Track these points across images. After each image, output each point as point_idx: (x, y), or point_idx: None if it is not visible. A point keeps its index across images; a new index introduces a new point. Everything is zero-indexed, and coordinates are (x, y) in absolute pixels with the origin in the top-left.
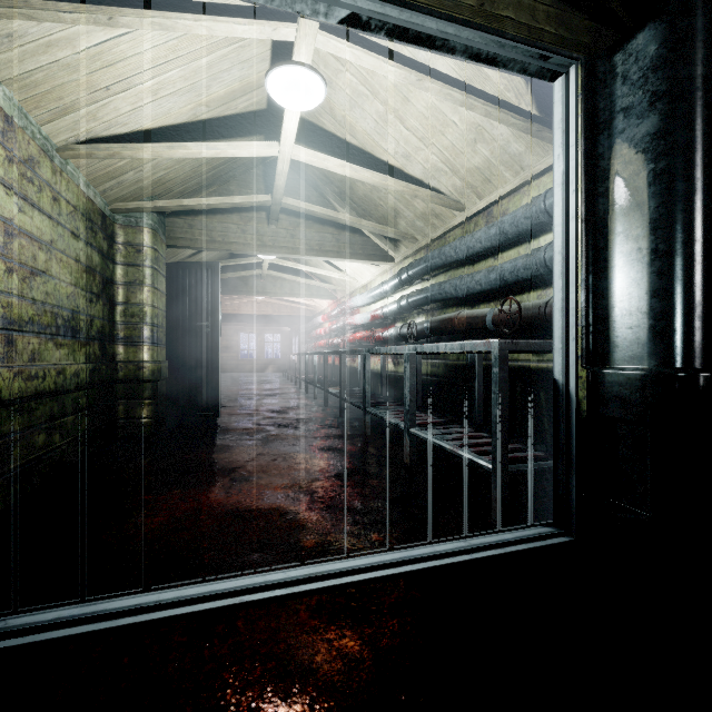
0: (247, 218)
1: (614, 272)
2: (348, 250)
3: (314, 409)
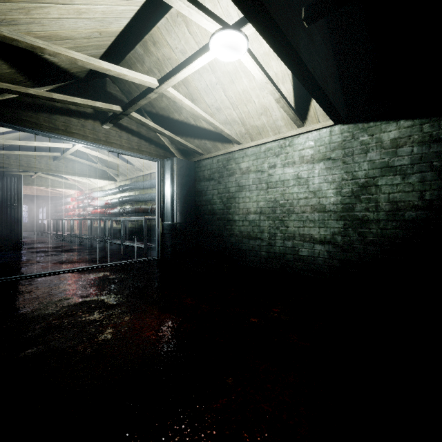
0: (42, 156)
1: (166, 204)
2: (95, 175)
3: (75, 246)
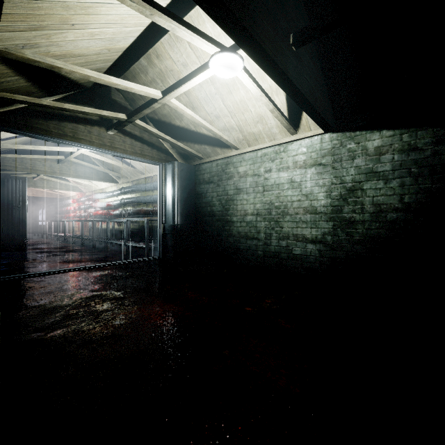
0: (46, 159)
1: (168, 206)
2: (97, 177)
3: (77, 247)
